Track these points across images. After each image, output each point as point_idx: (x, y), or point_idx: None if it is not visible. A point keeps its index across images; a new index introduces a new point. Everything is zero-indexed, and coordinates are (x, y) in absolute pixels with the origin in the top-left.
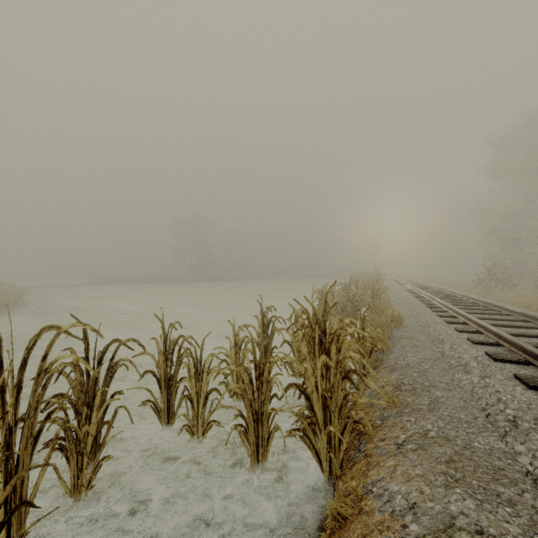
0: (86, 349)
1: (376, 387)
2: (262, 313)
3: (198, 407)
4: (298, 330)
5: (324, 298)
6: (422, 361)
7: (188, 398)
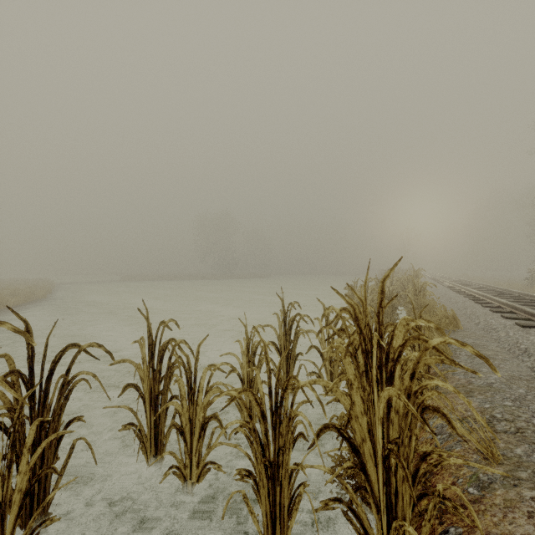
0: (30, 356)
1: (462, 431)
2: (284, 310)
3: (192, 440)
4: (333, 335)
5: (380, 286)
6: (509, 381)
7: (177, 429)
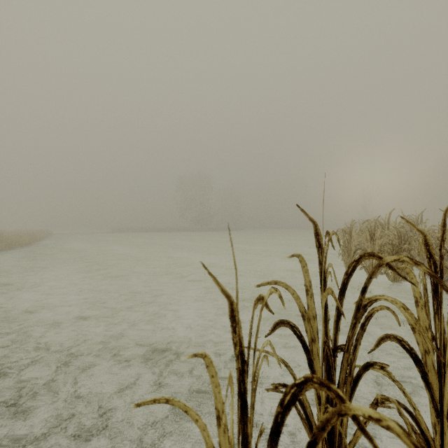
0: None
1: None
2: (319, 246)
3: None
4: None
5: None
6: None
7: None
